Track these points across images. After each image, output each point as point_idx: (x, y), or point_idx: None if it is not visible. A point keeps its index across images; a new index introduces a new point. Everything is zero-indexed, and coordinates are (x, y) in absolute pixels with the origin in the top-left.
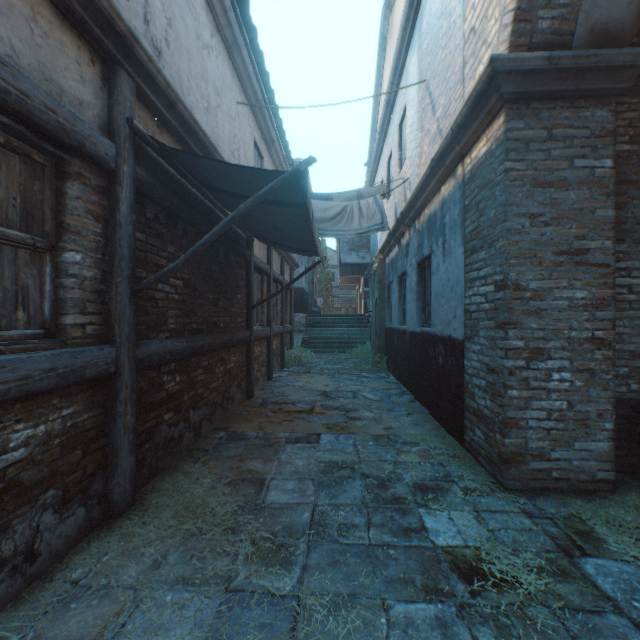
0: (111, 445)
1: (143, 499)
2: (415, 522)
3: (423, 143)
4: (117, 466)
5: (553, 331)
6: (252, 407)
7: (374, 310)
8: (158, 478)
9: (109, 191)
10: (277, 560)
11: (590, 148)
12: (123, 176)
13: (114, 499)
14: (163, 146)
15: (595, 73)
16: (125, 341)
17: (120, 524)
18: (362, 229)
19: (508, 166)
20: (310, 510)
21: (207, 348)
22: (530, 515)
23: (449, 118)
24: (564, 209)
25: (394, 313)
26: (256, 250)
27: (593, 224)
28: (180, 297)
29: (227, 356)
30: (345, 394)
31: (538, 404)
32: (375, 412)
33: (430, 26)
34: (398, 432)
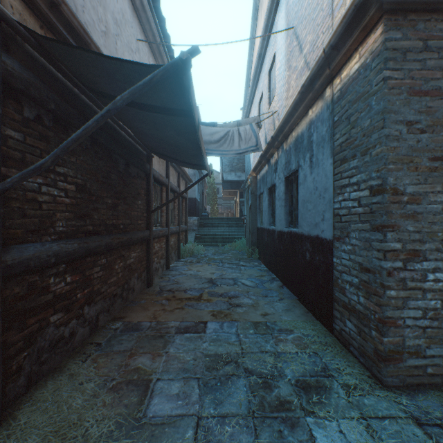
0: None
1: (12, 418)
2: (306, 440)
3: (290, 79)
4: None
5: (428, 233)
6: (150, 295)
7: (248, 214)
8: (40, 384)
9: None
10: None
11: None
12: None
13: None
14: (36, 37)
15: None
16: None
17: None
18: (241, 150)
19: (387, 74)
20: (194, 426)
21: (104, 248)
22: (419, 422)
23: (317, 50)
24: (438, 117)
25: (264, 216)
26: (156, 165)
27: None
28: (72, 201)
29: (127, 253)
30: (227, 281)
31: (414, 303)
32: (252, 298)
33: None
34: (274, 318)
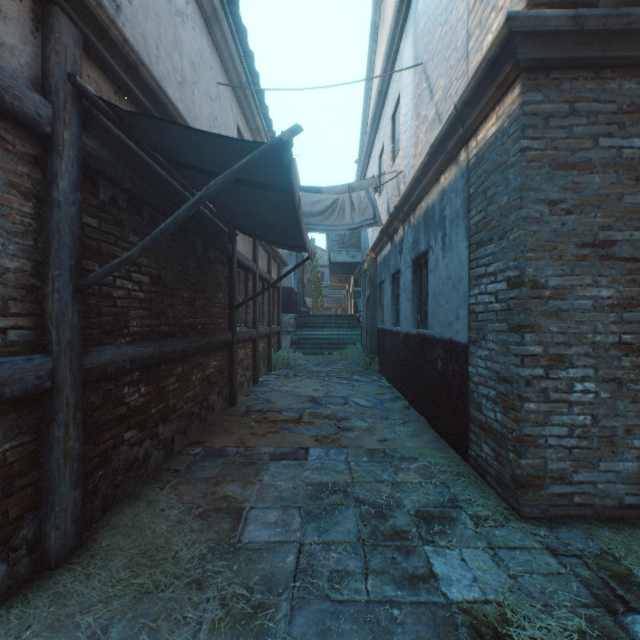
0: (46, 479)
1: (92, 540)
2: (422, 566)
3: (419, 131)
4: (54, 505)
5: (575, 335)
6: (234, 416)
7: (365, 310)
8: (115, 510)
9: (44, 162)
10: (251, 630)
11: (617, 125)
12: (63, 144)
13: (50, 546)
14: (117, 112)
15: (625, 37)
16: (66, 349)
17: (56, 579)
18: (353, 224)
19: (525, 145)
20: (295, 551)
21: (180, 353)
22: (555, 552)
23: (450, 100)
24: (588, 195)
25: (386, 313)
26: (240, 246)
27: (620, 212)
28: (146, 295)
29: (206, 361)
30: (335, 400)
31: (558, 419)
32: (368, 421)
33: (427, 4)
34: (394, 445)
